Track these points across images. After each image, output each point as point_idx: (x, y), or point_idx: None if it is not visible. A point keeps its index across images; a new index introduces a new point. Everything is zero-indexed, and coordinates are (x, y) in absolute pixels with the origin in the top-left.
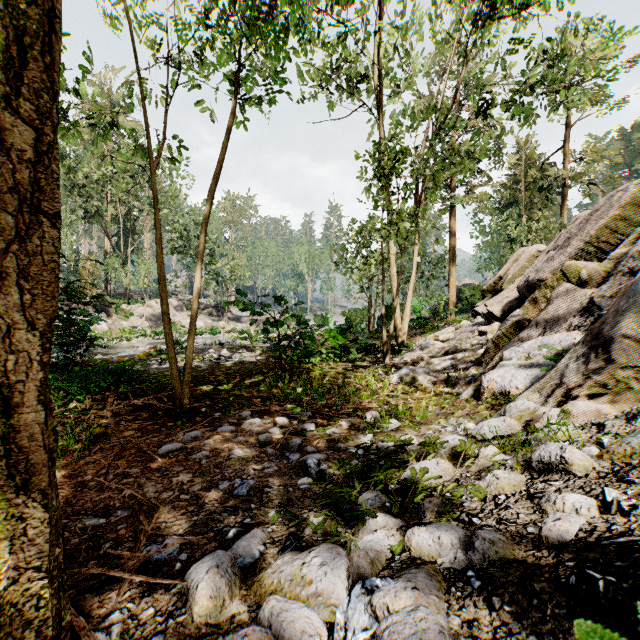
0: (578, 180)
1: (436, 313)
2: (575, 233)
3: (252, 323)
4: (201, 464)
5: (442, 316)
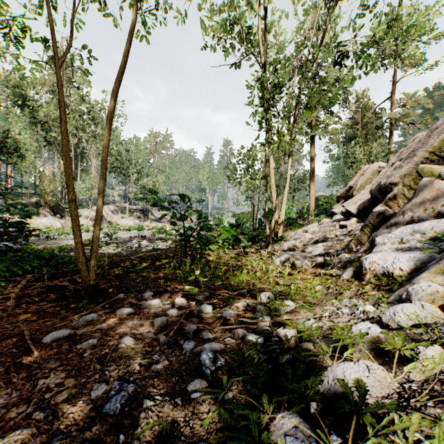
0: (401, 120)
1: (301, 215)
2: (418, 146)
3: (161, 217)
4: (83, 357)
5: (305, 217)
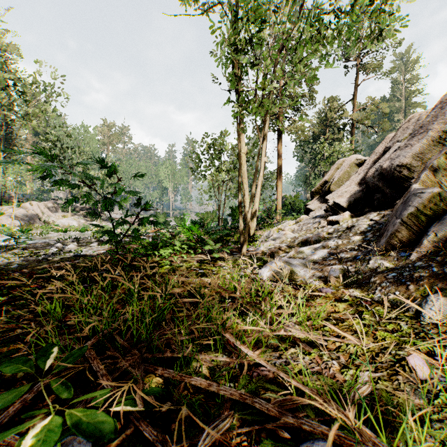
0: (363, 121)
1: (269, 213)
2: (429, 120)
3: (68, 202)
4: None
5: (273, 216)
